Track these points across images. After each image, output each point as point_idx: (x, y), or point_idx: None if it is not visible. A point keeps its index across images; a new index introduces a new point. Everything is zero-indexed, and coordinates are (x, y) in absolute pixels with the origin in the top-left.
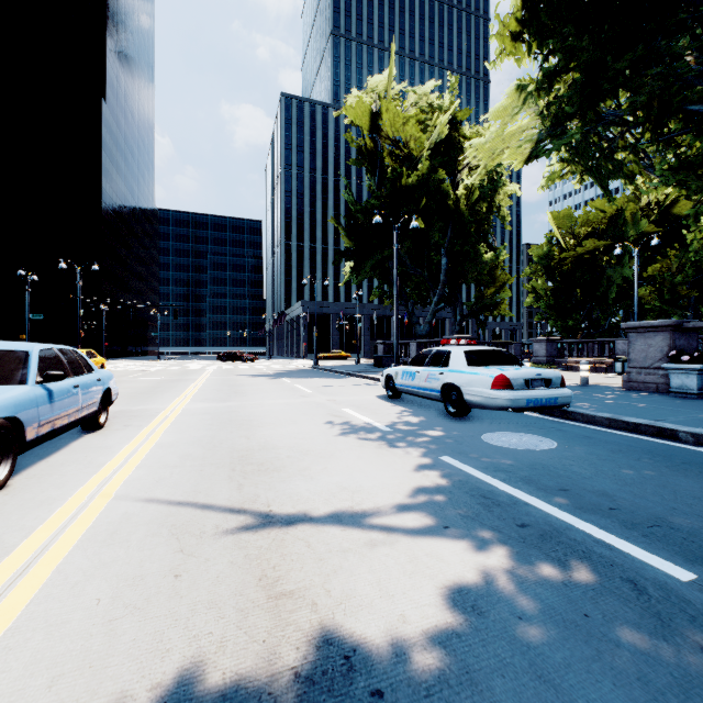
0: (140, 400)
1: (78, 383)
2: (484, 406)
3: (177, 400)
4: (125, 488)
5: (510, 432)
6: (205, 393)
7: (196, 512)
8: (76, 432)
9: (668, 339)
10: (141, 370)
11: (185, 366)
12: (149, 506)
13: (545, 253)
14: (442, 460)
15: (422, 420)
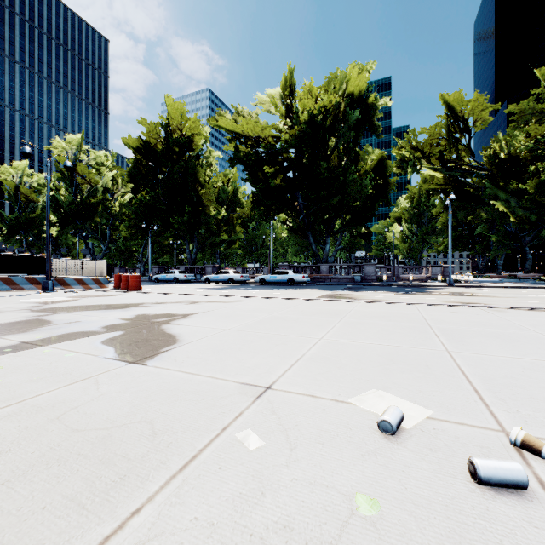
0: None
1: None
2: None
3: None
4: None
5: None
6: None
7: None
8: None
9: None
10: None
11: None
12: None
13: None
14: None
15: None
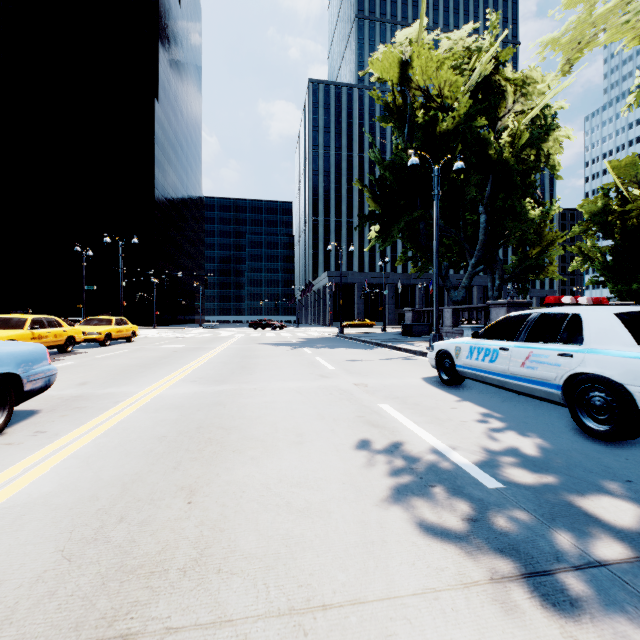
0: (124, 377)
1: None
2: None
3: (165, 378)
4: None
5: None
6: (208, 368)
7: None
8: None
9: None
10: (173, 337)
11: (217, 333)
12: None
13: (600, 207)
14: None
15: (541, 446)
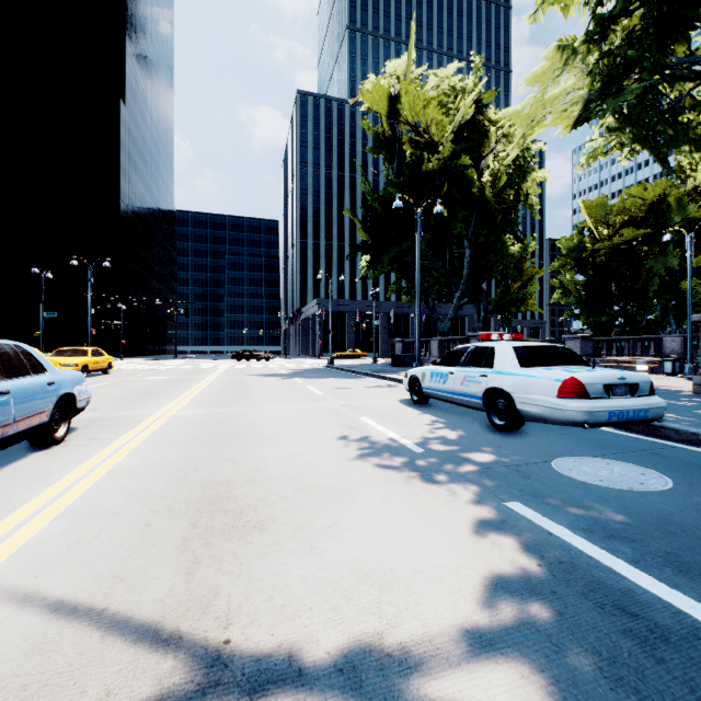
0: (129, 404)
1: (9, 389)
2: (547, 420)
3: (171, 404)
4: (10, 564)
5: (588, 456)
6: (206, 396)
7: (88, 641)
8: (25, 448)
9: None
10: (151, 369)
11: (198, 365)
12: (16, 619)
13: (575, 244)
14: (512, 511)
15: (461, 435)
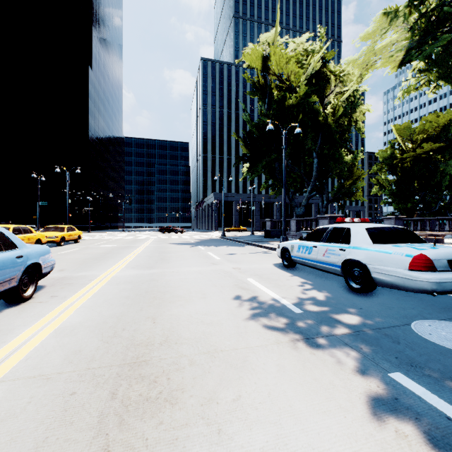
0: (86, 266)
1: None
2: (399, 287)
3: (114, 266)
4: None
5: (439, 320)
6: (139, 260)
7: None
8: (1, 304)
9: None
10: (107, 239)
11: (137, 236)
12: None
13: (389, 155)
14: (399, 384)
15: (327, 296)
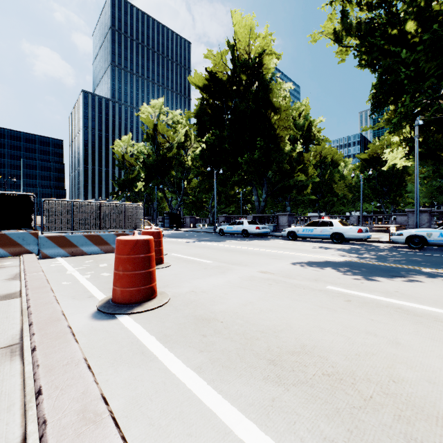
0: None
1: None
2: None
3: None
4: None
5: None
6: None
7: None
8: None
9: (162, 220)
10: None
11: None
12: None
13: None
14: None
15: None
